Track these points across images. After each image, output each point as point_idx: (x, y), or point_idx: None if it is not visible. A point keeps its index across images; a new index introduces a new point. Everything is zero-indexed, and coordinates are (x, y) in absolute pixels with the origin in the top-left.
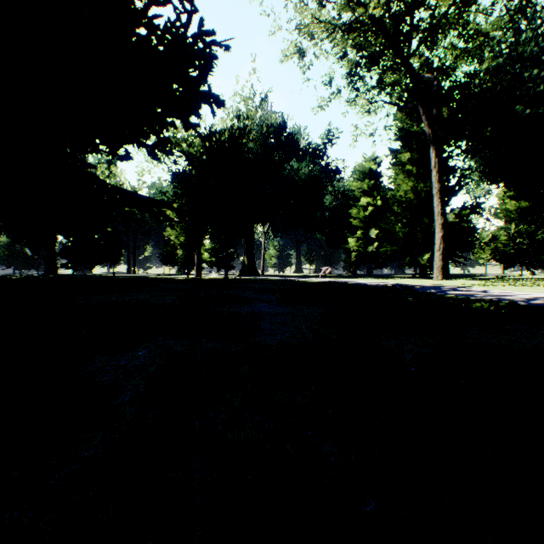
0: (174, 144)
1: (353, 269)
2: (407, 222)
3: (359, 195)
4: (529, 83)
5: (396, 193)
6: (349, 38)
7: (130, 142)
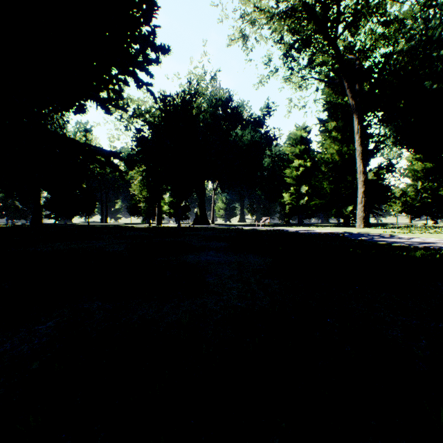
0: (138, 114)
1: (287, 219)
2: (333, 179)
3: (292, 157)
4: (437, 62)
5: (324, 155)
6: (285, 24)
7: (83, 96)
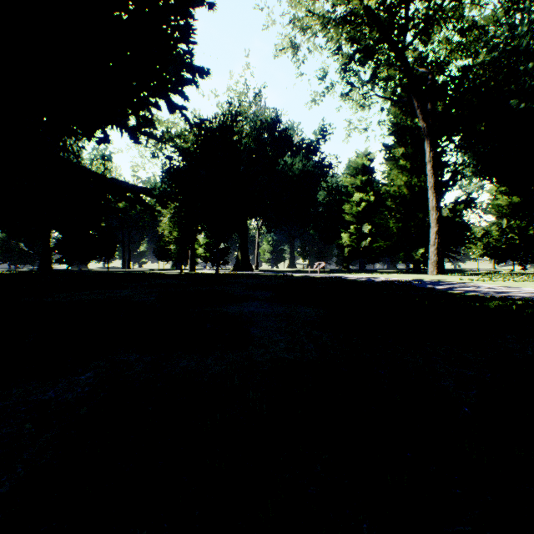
0: (168, 139)
1: (346, 264)
2: (401, 217)
3: (352, 190)
4: (524, 77)
5: (390, 188)
6: (343, 32)
7: (108, 123)
